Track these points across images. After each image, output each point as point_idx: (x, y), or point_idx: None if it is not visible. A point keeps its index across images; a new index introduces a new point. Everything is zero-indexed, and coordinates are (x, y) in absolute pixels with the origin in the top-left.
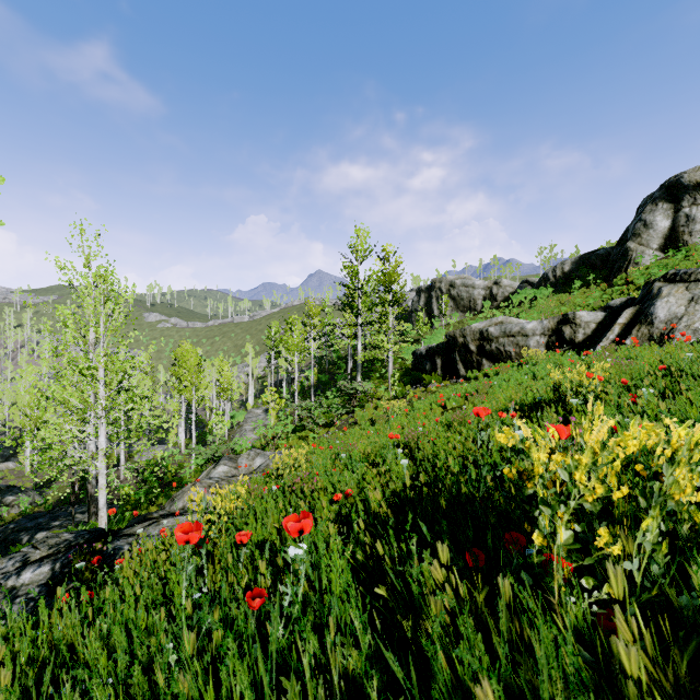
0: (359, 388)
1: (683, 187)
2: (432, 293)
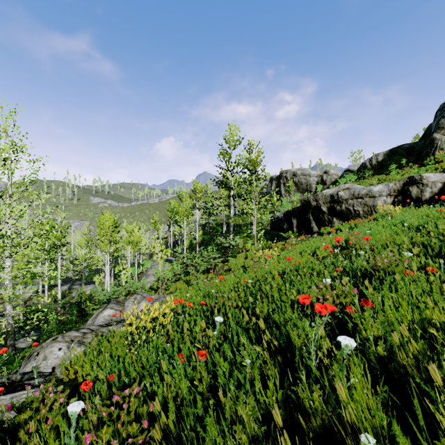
0: (232, 243)
1: None
2: (280, 180)
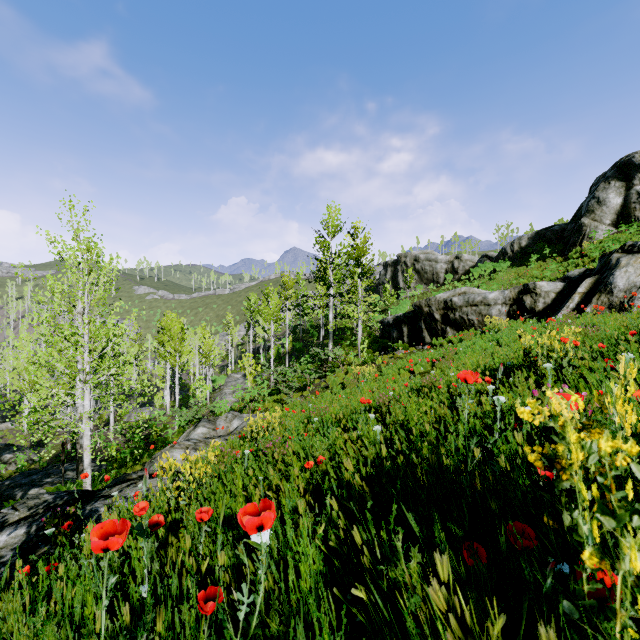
0: (330, 355)
1: (634, 166)
2: (398, 267)
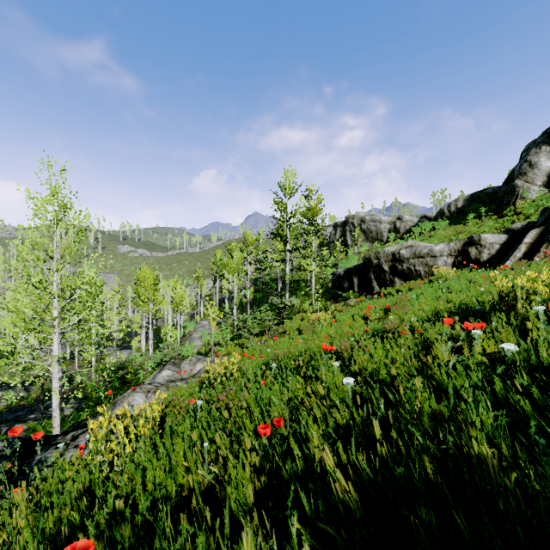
0: (287, 303)
1: None
2: (346, 227)
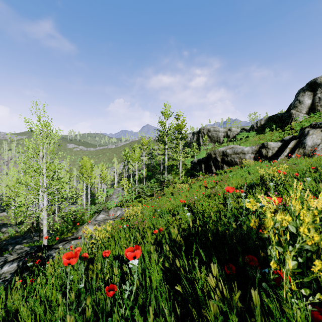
0: (166, 178)
1: (317, 84)
2: (199, 134)
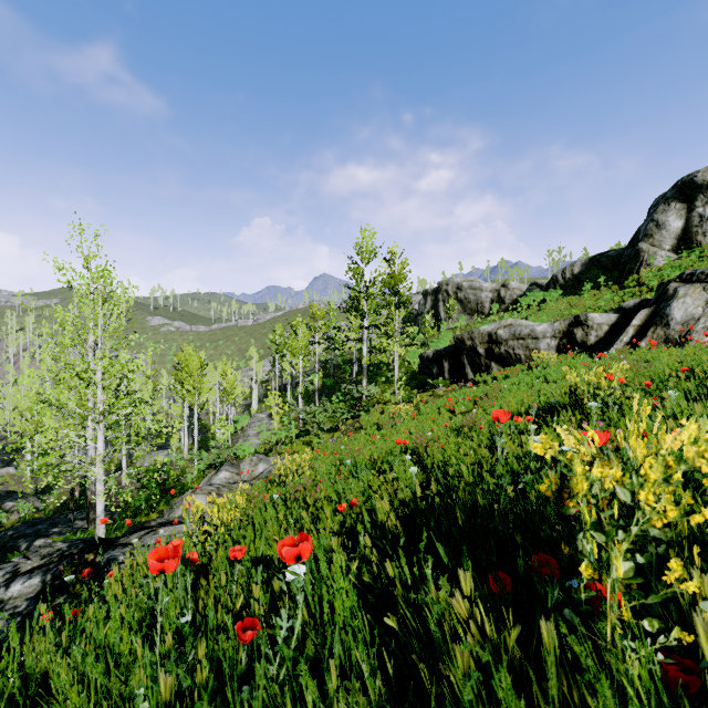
0: (364, 392)
1: (696, 186)
2: (439, 296)
